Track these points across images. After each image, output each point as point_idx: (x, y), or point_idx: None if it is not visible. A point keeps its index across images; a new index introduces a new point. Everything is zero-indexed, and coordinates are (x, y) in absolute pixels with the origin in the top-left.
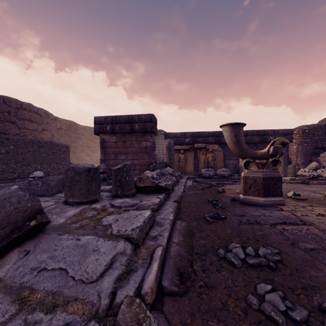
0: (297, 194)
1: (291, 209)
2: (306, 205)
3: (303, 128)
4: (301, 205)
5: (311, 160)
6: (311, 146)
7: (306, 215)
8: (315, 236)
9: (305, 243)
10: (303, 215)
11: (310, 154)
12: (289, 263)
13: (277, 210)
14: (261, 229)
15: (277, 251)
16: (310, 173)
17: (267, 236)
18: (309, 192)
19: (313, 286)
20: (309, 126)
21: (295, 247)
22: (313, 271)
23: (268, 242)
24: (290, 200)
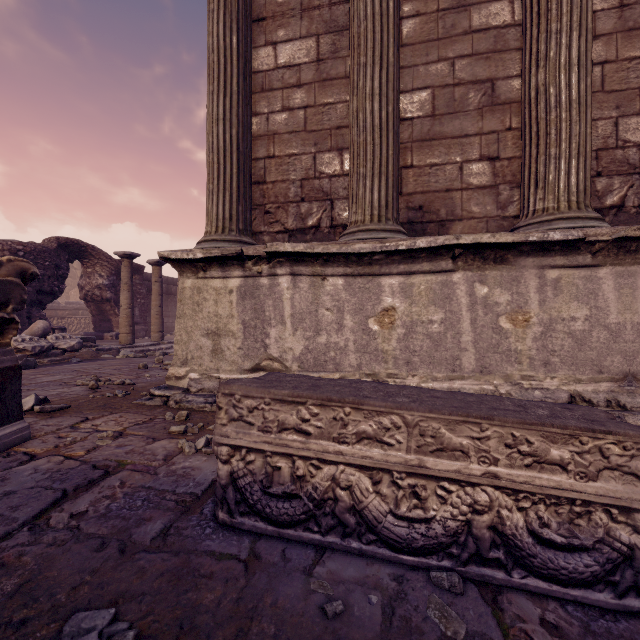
0: (42, 400)
1: (55, 445)
2: (77, 420)
3: (13, 245)
4: (68, 425)
5: (31, 315)
6: (31, 287)
7: (95, 446)
8: (145, 492)
9: (144, 524)
10: (90, 451)
11: (30, 304)
12: (157, 622)
13: (21, 462)
14: (7, 563)
15: (113, 612)
16: (37, 344)
17: (43, 578)
18: (57, 386)
19: (234, 639)
20: (27, 244)
21: (136, 555)
22: (206, 594)
23: (62, 599)
24: (35, 421)
